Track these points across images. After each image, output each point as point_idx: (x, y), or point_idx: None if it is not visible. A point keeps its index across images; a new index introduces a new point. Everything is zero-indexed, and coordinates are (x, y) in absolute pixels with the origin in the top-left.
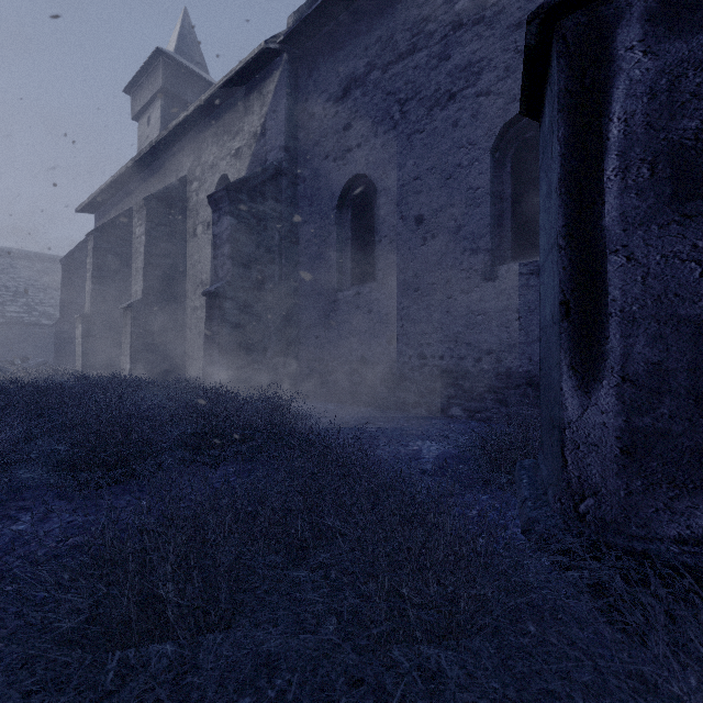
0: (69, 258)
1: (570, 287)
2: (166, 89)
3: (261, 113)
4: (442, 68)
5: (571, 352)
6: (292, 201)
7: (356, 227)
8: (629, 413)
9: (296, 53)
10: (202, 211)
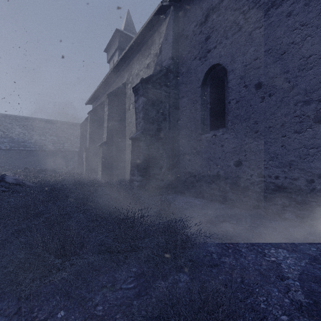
0: (83, 124)
1: None
2: (120, 46)
3: (159, 42)
4: None
5: None
6: (175, 86)
7: (212, 96)
8: None
9: (177, 5)
10: (132, 97)
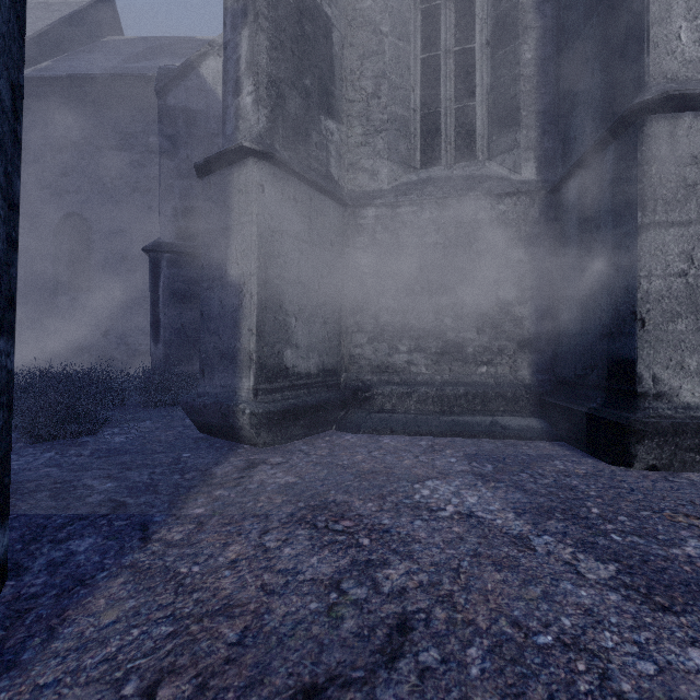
0: None
1: (152, 320)
2: None
3: None
4: (141, 170)
5: (153, 336)
6: None
7: (73, 249)
8: (166, 350)
9: None
10: None
